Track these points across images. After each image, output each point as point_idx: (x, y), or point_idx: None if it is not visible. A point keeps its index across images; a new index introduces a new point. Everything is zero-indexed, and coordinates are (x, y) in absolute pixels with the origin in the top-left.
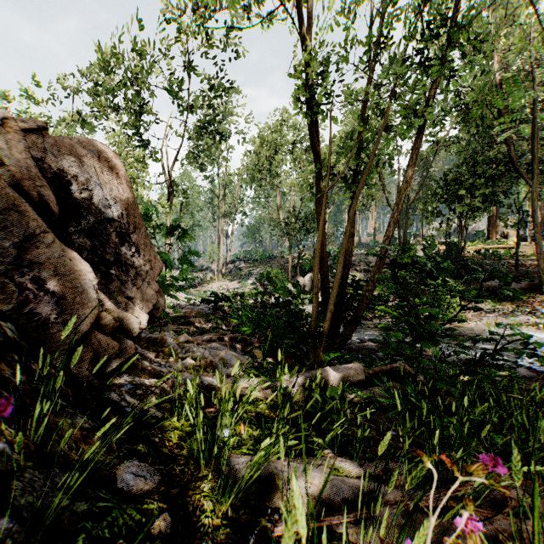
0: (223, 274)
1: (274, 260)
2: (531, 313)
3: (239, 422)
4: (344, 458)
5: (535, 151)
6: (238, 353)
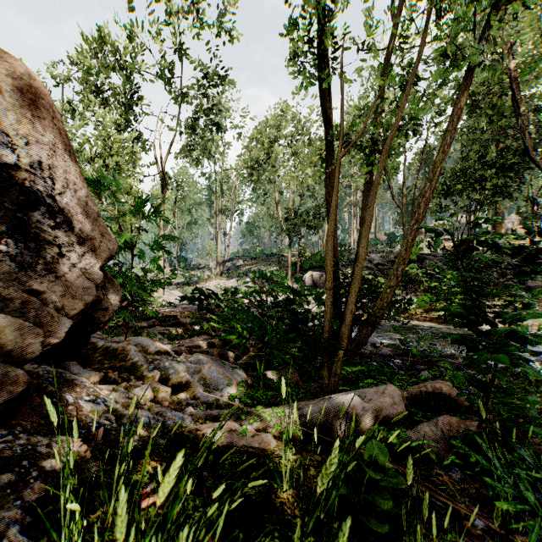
0: (221, 273)
1: (273, 258)
2: None
3: None
4: None
5: None
6: (227, 366)
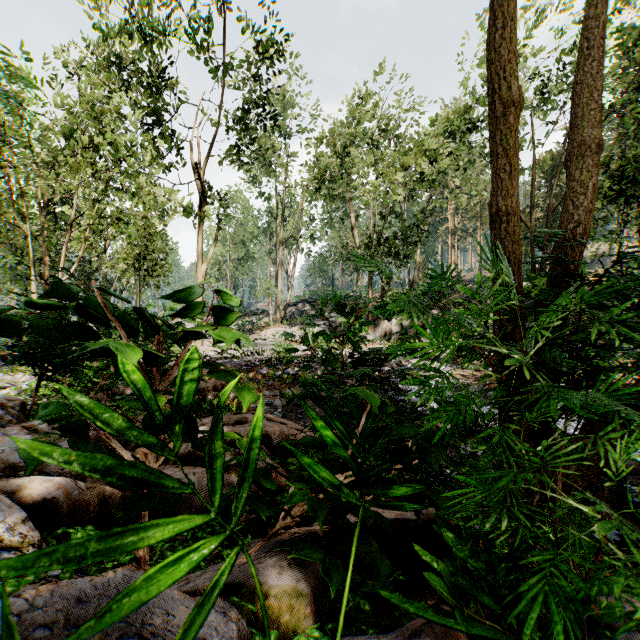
0: (282, 319)
1: (347, 301)
2: None
3: None
4: None
5: None
6: None
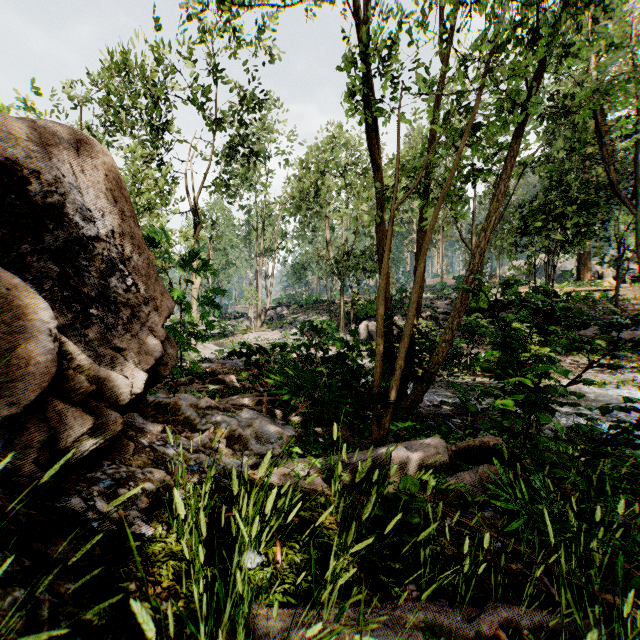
0: (262, 323)
1: (322, 305)
2: (638, 368)
3: (273, 542)
4: (439, 602)
5: (639, 172)
6: (277, 422)
